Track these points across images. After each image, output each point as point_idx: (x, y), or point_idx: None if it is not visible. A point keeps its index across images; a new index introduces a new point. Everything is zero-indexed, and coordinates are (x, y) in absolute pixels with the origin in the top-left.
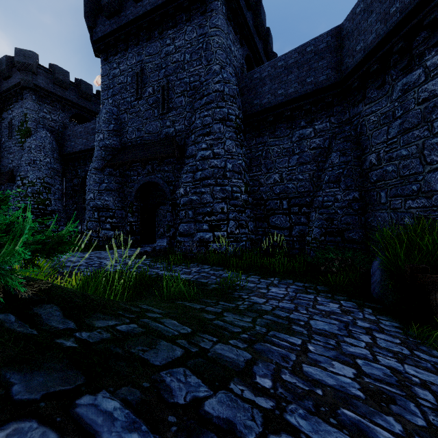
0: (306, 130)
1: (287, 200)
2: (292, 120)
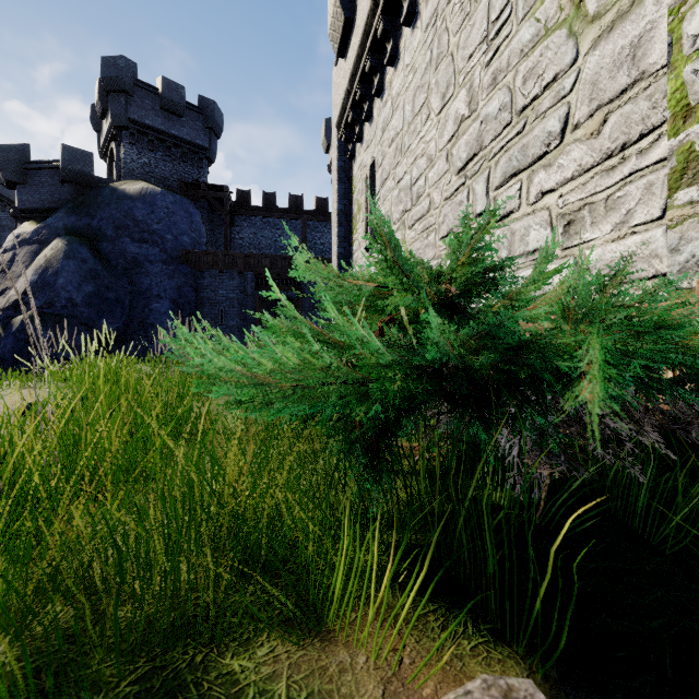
0: None
1: None
2: None
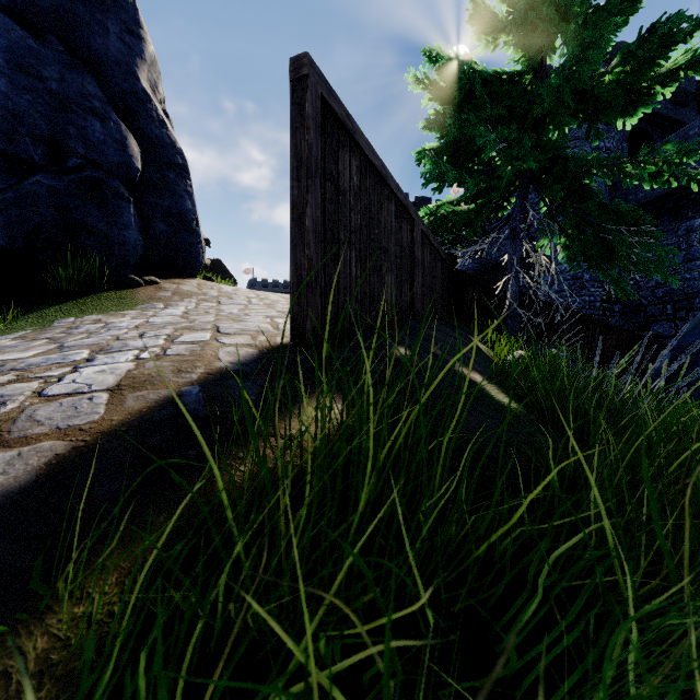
0: (695, 221)
1: (671, 304)
2: (677, 212)
